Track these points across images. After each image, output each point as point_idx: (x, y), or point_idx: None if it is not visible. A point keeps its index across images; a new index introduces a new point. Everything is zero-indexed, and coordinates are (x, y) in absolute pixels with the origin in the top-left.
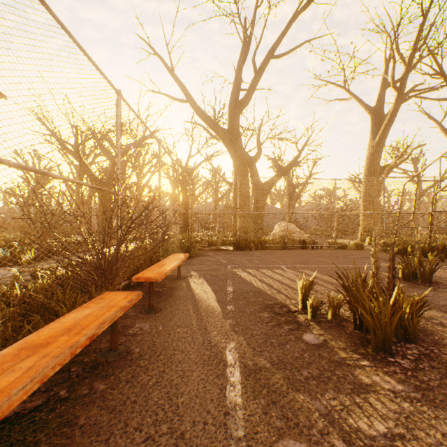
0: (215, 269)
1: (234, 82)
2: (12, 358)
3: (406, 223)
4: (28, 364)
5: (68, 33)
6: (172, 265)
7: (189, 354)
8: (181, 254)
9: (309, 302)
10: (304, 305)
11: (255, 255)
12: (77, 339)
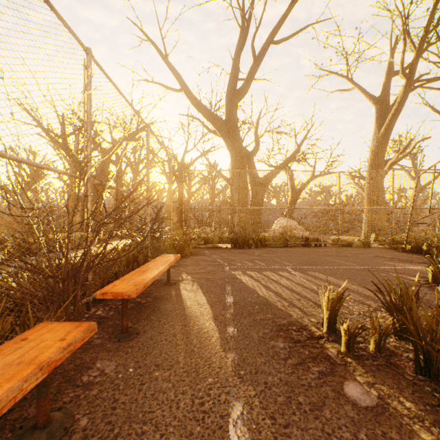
0: (211, 271)
1: (231, 70)
2: None
3: (410, 220)
4: None
5: None
6: (157, 272)
7: (167, 434)
8: (171, 255)
9: (344, 329)
10: (331, 327)
11: (255, 254)
12: None
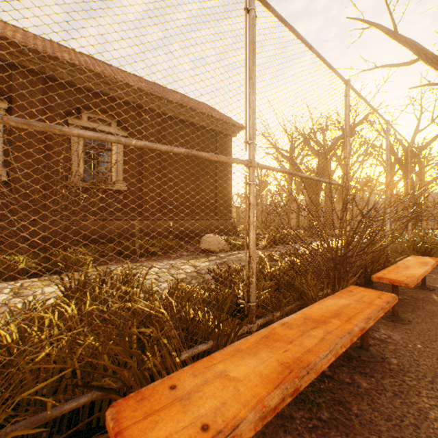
0: None
1: None
2: (302, 324)
3: None
4: (318, 335)
5: (309, 47)
6: (421, 270)
7: None
8: (425, 257)
9: None
10: None
11: None
12: (349, 326)
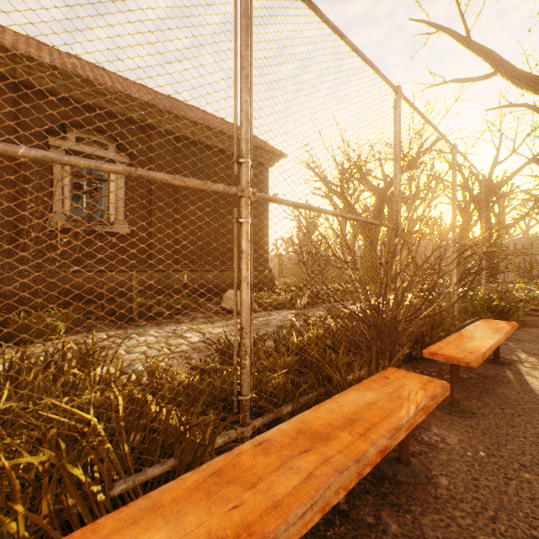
0: None
1: None
2: (289, 443)
3: None
4: (306, 467)
5: (340, 35)
6: (491, 341)
7: None
8: (498, 321)
9: None
10: None
11: None
12: (362, 446)
